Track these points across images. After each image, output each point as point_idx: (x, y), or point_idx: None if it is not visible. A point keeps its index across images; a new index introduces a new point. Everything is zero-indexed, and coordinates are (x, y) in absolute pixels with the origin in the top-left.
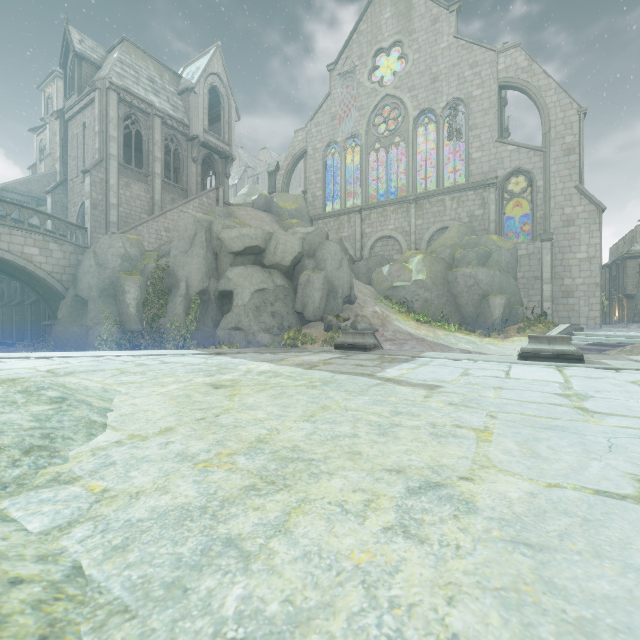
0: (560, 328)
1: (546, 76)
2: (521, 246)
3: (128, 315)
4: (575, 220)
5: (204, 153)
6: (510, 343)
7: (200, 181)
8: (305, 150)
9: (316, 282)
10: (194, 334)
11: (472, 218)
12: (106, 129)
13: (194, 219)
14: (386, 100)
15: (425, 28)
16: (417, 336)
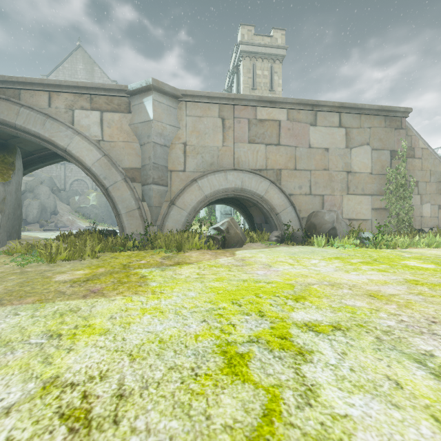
0: None
1: None
2: None
3: None
4: None
5: None
6: None
7: None
8: None
9: (35, 205)
10: None
11: None
12: None
13: None
14: None
15: None
16: None
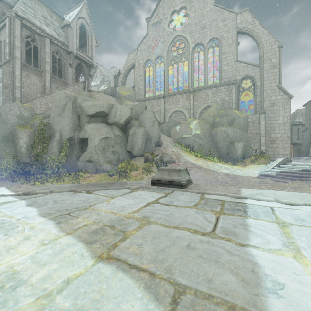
0: (278, 160)
1: (262, 27)
2: (249, 116)
3: (20, 153)
4: (277, 103)
5: (77, 62)
6: (248, 169)
7: (74, 78)
8: (134, 64)
9: (139, 133)
10: (65, 164)
11: (223, 101)
12: (13, 41)
13: (65, 95)
14: (177, 38)
15: (198, 0)
16: (197, 165)
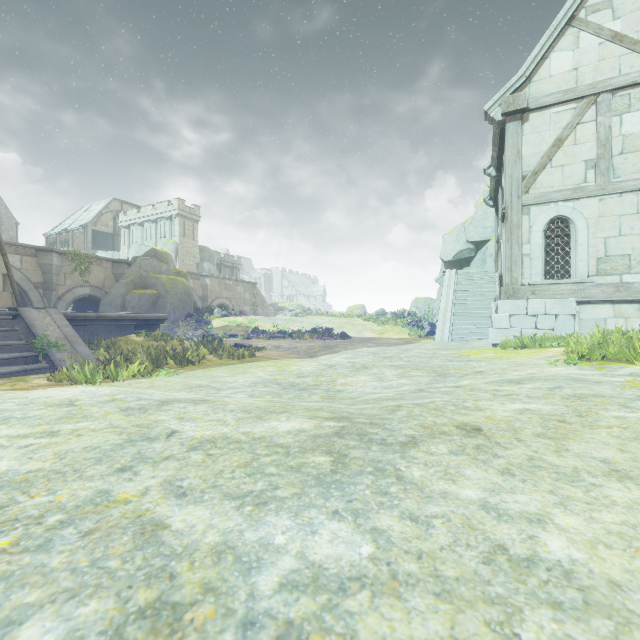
0: None
1: (1, 199)
2: None
3: None
4: None
5: None
6: None
7: None
8: None
9: None
10: None
11: None
12: None
13: None
14: None
15: None
16: None
